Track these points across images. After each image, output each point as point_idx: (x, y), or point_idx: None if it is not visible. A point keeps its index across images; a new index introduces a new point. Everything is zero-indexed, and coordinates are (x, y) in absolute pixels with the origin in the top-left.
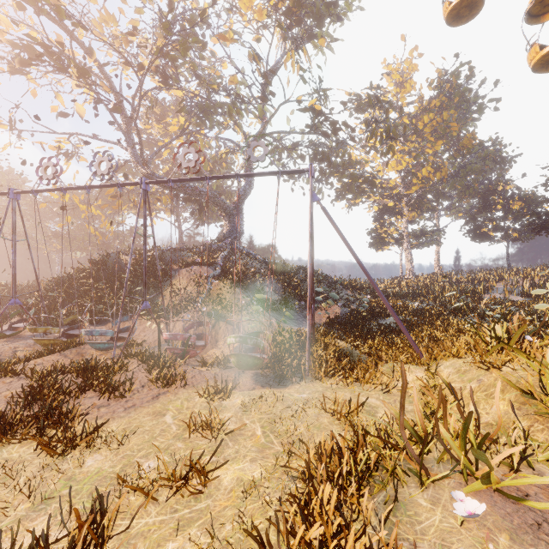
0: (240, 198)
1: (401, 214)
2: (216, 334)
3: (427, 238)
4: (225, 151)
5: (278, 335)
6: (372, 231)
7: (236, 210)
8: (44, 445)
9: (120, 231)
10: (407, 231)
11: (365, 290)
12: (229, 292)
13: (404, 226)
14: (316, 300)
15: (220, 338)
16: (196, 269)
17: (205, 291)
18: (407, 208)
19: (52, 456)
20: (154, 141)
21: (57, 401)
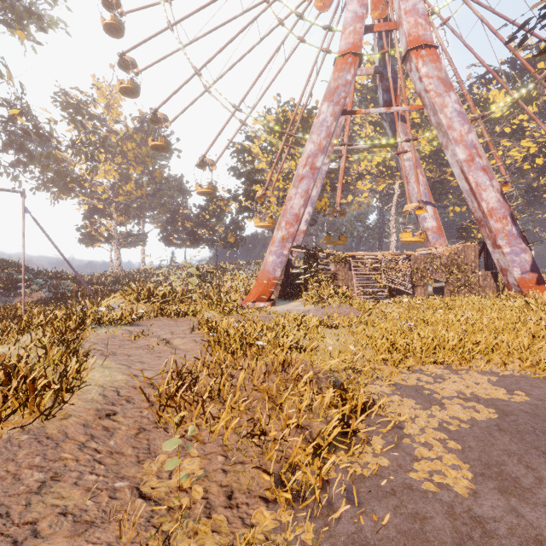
0: None
1: (111, 217)
2: None
3: (134, 239)
4: None
5: None
6: (82, 227)
7: None
8: None
9: None
10: (116, 232)
11: (72, 280)
12: None
13: (114, 227)
14: (18, 288)
15: None
16: None
17: None
18: (116, 212)
19: None
20: None
21: None
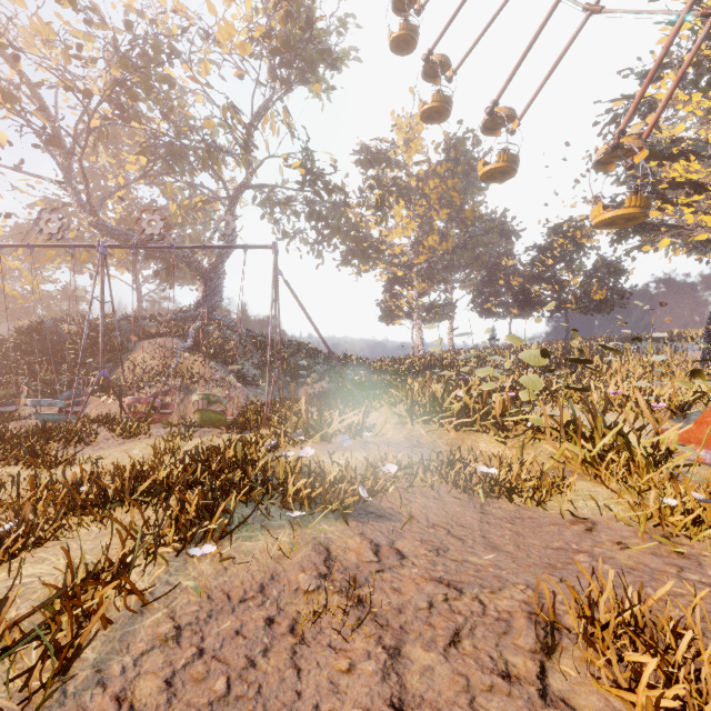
0: (219, 259)
1: (412, 285)
2: (185, 409)
3: (439, 312)
4: (201, 198)
5: (252, 406)
6: (382, 302)
7: (214, 273)
8: (30, 464)
9: (47, 291)
10: (417, 304)
11: (361, 366)
12: (202, 366)
13: (414, 298)
14: (305, 376)
15: (190, 412)
16: (162, 341)
17: (173, 364)
18: (417, 278)
19: (40, 470)
20: (101, 172)
21: (30, 442)
